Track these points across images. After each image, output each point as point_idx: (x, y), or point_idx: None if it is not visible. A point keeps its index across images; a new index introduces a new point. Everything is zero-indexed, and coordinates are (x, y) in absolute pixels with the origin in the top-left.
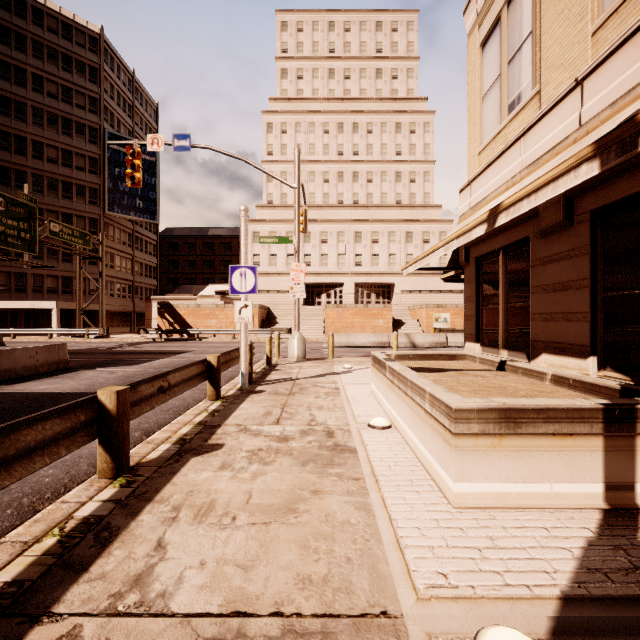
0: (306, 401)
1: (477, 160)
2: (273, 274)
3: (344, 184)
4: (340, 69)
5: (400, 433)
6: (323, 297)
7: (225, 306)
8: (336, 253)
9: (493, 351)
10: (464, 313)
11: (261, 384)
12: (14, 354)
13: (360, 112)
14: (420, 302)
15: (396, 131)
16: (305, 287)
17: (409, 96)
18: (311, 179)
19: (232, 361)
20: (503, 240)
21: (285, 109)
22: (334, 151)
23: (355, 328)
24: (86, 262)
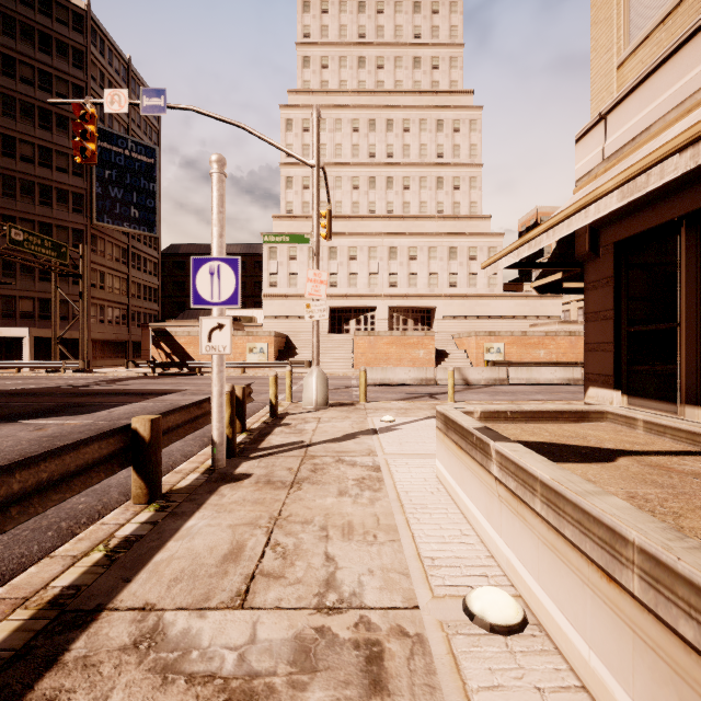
0: (320, 506)
1: (615, 78)
2: (293, 296)
3: (376, 191)
4: (372, 57)
5: (564, 658)
6: (352, 324)
7: (234, 334)
8: (367, 272)
9: (660, 406)
10: (585, 339)
11: (249, 457)
12: None
13: (395, 107)
14: (466, 329)
15: (437, 129)
16: (331, 312)
17: (452, 89)
18: (338, 185)
19: (206, 416)
20: (697, 198)
21: (307, 103)
22: (365, 152)
23: (390, 360)
24: (69, 281)
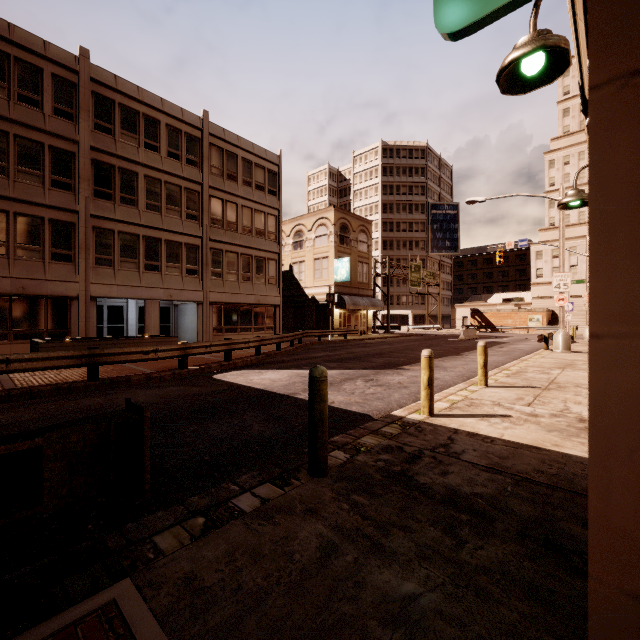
0: None
1: None
2: None
3: None
4: None
5: None
6: None
7: (518, 310)
8: None
9: None
10: None
11: (574, 342)
12: (469, 331)
13: None
14: None
15: None
16: None
17: None
18: None
19: None
20: None
21: (567, 143)
22: None
23: None
24: None
